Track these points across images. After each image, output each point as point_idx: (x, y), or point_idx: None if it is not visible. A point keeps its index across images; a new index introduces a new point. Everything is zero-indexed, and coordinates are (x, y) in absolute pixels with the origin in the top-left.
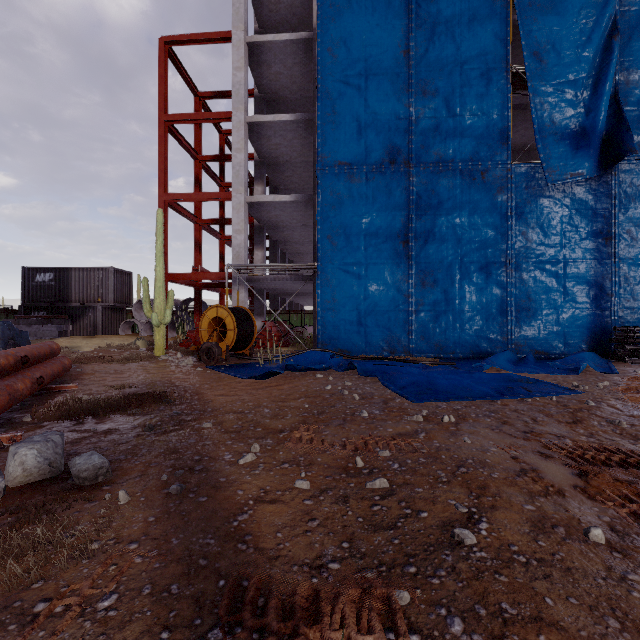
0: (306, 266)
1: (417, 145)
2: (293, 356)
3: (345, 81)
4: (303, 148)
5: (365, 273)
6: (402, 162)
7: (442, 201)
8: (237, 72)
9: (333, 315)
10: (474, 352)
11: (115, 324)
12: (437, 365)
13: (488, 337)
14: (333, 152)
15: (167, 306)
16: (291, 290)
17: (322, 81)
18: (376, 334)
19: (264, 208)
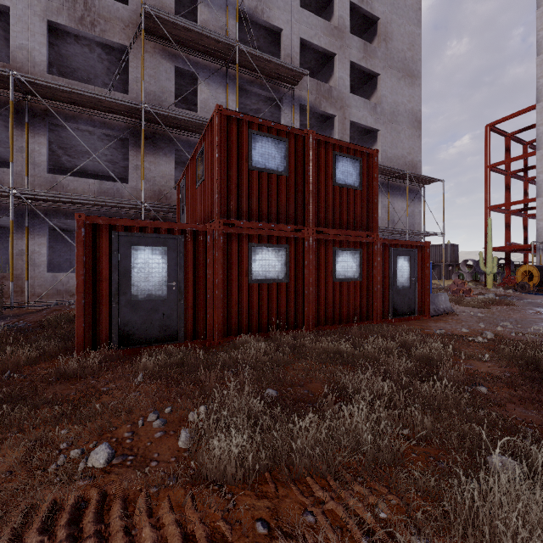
0: None
1: None
2: None
3: None
4: None
5: None
6: None
7: None
8: (539, 127)
9: None
10: None
11: (449, 274)
12: None
13: None
14: None
15: (493, 265)
16: None
17: None
18: None
19: None
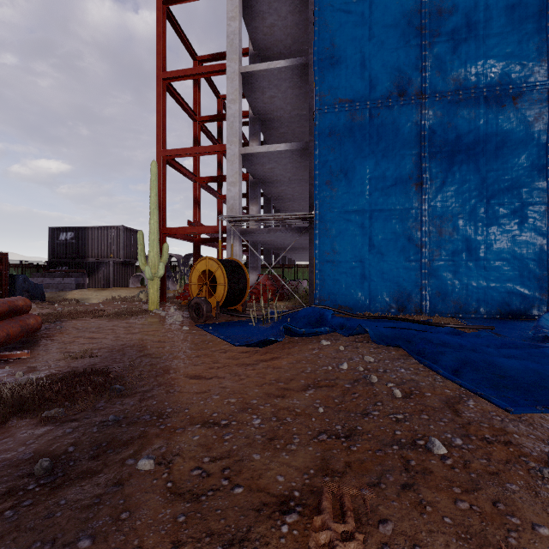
0: (303, 215)
1: (431, 72)
2: (289, 313)
3: (346, 10)
4: (297, 100)
5: (369, 221)
6: (413, 93)
7: (462, 135)
8: (231, 22)
9: (332, 268)
10: (503, 311)
11: (126, 278)
12: (468, 329)
13: (522, 294)
14: (332, 89)
15: (161, 259)
16: (285, 244)
17: (320, 13)
18: (382, 289)
19: (258, 160)
